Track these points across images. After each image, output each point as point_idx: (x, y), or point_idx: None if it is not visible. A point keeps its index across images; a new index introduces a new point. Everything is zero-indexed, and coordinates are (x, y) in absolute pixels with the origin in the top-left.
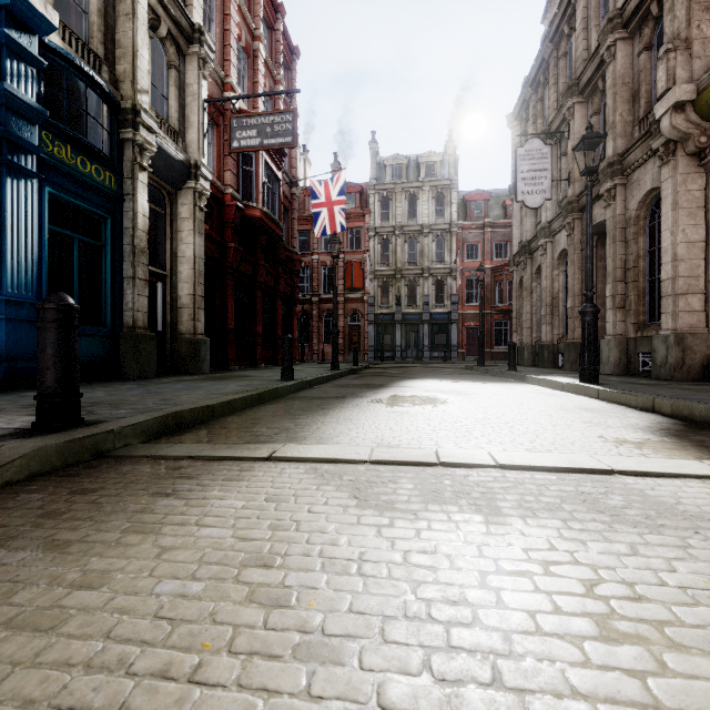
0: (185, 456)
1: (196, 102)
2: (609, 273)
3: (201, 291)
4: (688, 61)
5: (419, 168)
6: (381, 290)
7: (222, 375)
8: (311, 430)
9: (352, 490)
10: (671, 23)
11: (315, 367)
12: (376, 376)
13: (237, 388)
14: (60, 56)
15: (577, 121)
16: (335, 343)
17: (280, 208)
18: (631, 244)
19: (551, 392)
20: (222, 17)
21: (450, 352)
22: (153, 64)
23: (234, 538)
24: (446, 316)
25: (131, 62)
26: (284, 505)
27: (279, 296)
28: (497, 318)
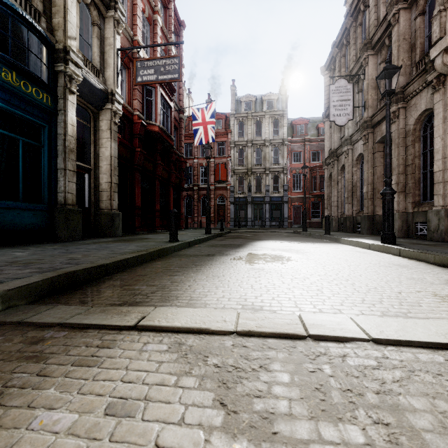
0: (54, 323)
1: (112, 50)
2: (394, 168)
3: (115, 180)
4: None
5: (263, 103)
6: (238, 182)
7: (129, 238)
8: (183, 289)
9: (217, 388)
10: None
11: (195, 232)
12: (236, 238)
13: (134, 248)
14: (6, 6)
15: (370, 67)
16: (208, 216)
17: (171, 126)
18: (410, 148)
19: (362, 250)
20: None
21: (283, 222)
22: (81, 22)
23: None
24: (280, 199)
25: (63, 16)
26: (126, 424)
27: (171, 185)
28: (313, 200)
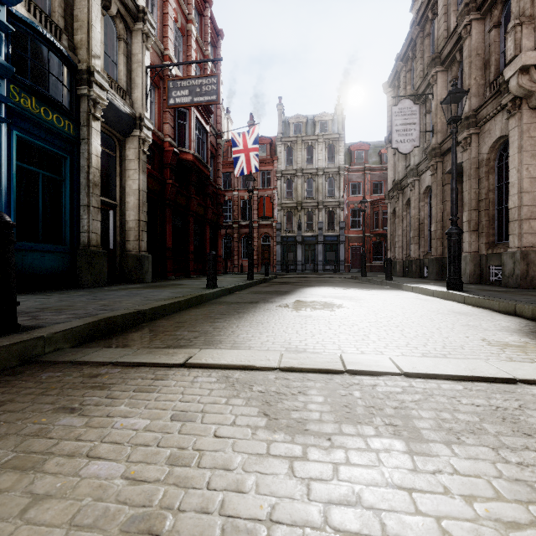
0: (106, 362)
1: (141, 68)
2: (466, 203)
3: (144, 217)
4: (531, 33)
5: (315, 125)
6: (286, 218)
7: (160, 284)
8: (226, 334)
9: (261, 405)
10: (517, 4)
11: (235, 277)
12: (283, 284)
13: (169, 295)
14: (26, 24)
15: (439, 85)
16: (250, 258)
17: (208, 153)
18: (483, 180)
19: (424, 297)
20: (162, 3)
21: (339, 265)
22: (106, 37)
23: (123, 479)
24: (336, 238)
25: (86, 33)
26: (189, 425)
27: (207, 222)
28: (375, 240)
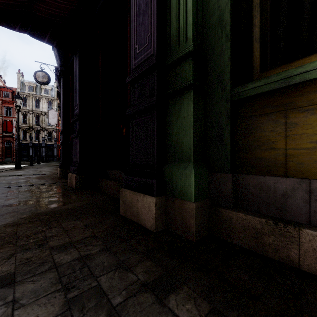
0: None
1: None
2: None
3: None
4: None
5: (41, 89)
6: (22, 133)
7: None
8: None
9: None
10: None
11: None
12: None
13: None
14: None
15: None
16: None
17: None
18: None
19: None
20: None
21: (54, 158)
22: None
23: None
24: (52, 145)
25: None
26: None
27: None
28: None
